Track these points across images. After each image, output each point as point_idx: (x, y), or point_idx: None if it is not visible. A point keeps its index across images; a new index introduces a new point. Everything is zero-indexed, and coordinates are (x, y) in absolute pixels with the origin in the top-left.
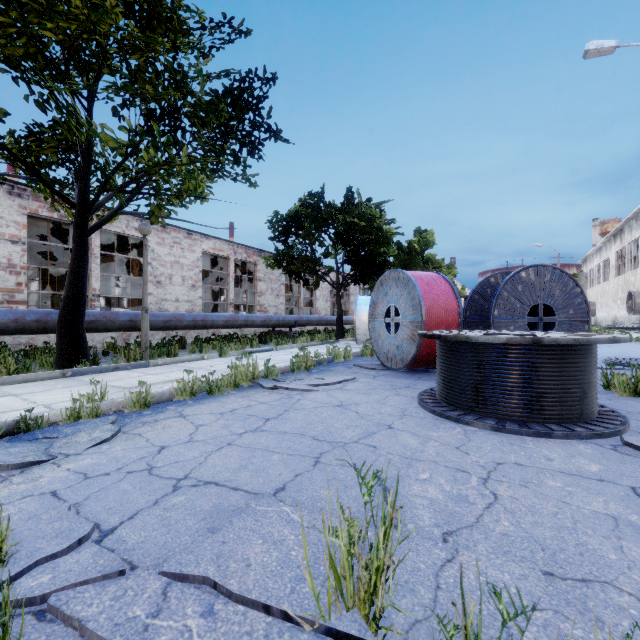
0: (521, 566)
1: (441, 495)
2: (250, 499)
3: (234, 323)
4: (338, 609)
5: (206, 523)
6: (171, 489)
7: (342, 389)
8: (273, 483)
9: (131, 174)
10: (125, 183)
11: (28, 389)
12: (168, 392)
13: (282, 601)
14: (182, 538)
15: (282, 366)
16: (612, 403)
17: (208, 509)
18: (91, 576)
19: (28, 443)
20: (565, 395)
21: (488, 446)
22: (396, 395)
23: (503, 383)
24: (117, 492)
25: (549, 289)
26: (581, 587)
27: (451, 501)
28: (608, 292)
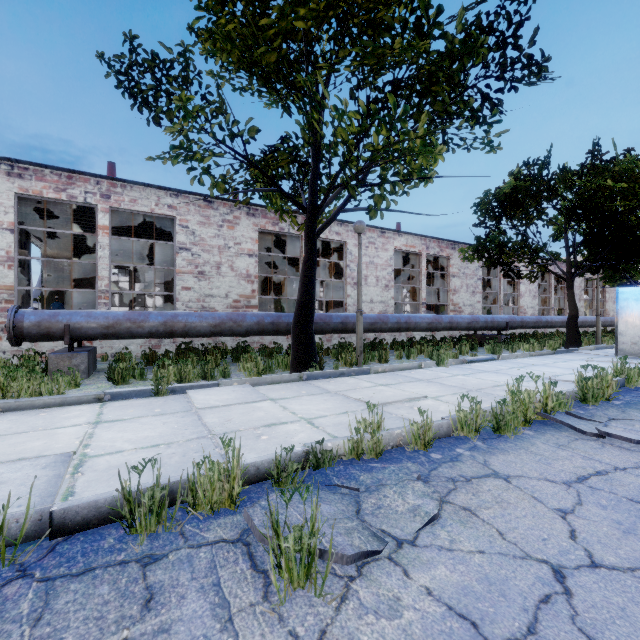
0: None
1: None
2: None
3: (437, 325)
4: None
5: None
6: None
7: None
8: None
9: (357, 165)
10: (350, 177)
11: (279, 393)
12: (445, 424)
13: None
14: None
15: (563, 391)
16: None
17: None
18: None
19: (329, 493)
20: None
21: None
22: None
23: None
24: None
25: None
26: None
27: None
28: None
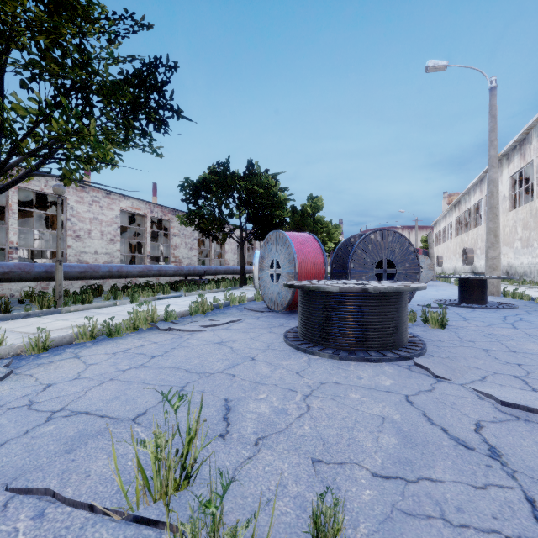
0: (300, 457)
1: (268, 410)
2: (110, 424)
3: (148, 273)
4: (146, 501)
5: (66, 446)
6: (44, 420)
7: (227, 329)
8: (137, 409)
9: (42, 140)
10: (36, 148)
11: None
12: (68, 336)
13: (105, 500)
14: (40, 460)
15: (182, 310)
16: (424, 334)
17: (72, 434)
18: None
19: None
20: (382, 329)
21: (321, 370)
22: (269, 332)
23: (339, 322)
24: None
25: (391, 248)
26: (337, 468)
27: (274, 414)
28: (451, 248)
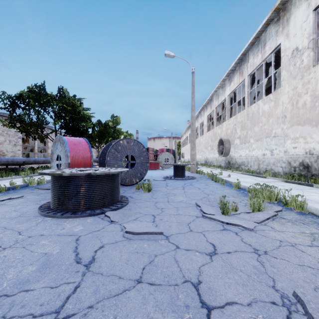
0: None
1: None
2: None
3: None
4: None
5: None
6: None
7: (1, 205)
8: None
9: None
10: None
11: None
12: None
13: None
14: None
15: None
16: (136, 196)
17: None
18: None
19: None
20: (96, 197)
21: (40, 227)
22: (34, 204)
23: (69, 194)
24: None
25: (133, 149)
26: None
27: None
28: (187, 149)
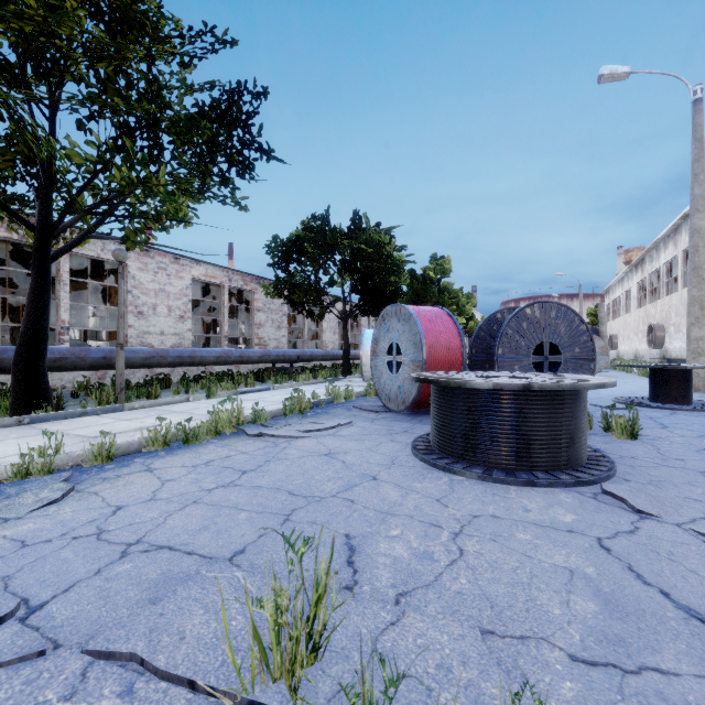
0: (462, 626)
1: (407, 553)
2: (202, 565)
3: (227, 359)
4: (263, 681)
5: (149, 593)
6: (118, 556)
7: (334, 435)
8: (233, 545)
9: (101, 194)
10: (94, 204)
11: None
12: (137, 442)
13: (209, 675)
14: (119, 611)
15: (273, 409)
16: (608, 447)
17: (155, 577)
18: (5, 659)
19: None
20: (552, 442)
21: (470, 497)
22: (390, 441)
23: (492, 430)
24: (56, 561)
25: (555, 326)
26: (517, 644)
27: (415, 559)
28: (630, 324)
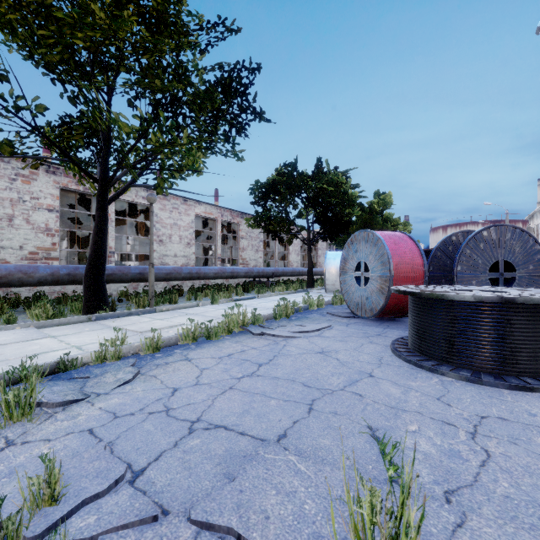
0: (535, 537)
1: (433, 449)
2: (258, 446)
3: (222, 275)
4: None
5: (222, 468)
6: (187, 431)
7: (321, 336)
8: (275, 429)
9: (142, 154)
10: (137, 161)
11: (63, 331)
12: (174, 337)
13: None
14: (203, 483)
15: (266, 314)
16: None
17: (221, 454)
18: (130, 520)
19: (67, 382)
20: (539, 350)
21: (468, 398)
22: (370, 343)
23: (477, 337)
24: (142, 432)
25: (509, 247)
26: None
27: (445, 456)
28: None
